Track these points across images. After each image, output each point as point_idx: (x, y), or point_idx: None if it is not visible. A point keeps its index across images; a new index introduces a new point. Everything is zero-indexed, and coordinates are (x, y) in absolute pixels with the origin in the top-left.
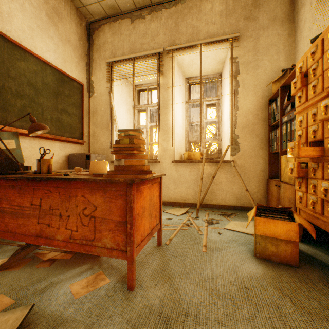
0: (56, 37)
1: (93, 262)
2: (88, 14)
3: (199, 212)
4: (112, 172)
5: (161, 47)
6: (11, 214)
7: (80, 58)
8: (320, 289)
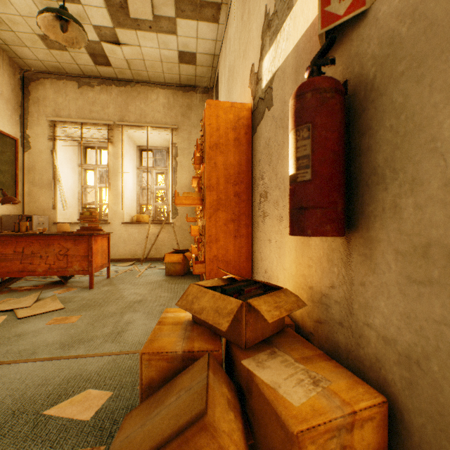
0: None
1: (62, 286)
2: (23, 64)
3: (145, 263)
4: (80, 230)
5: (111, 119)
6: None
7: (13, 111)
8: (185, 279)
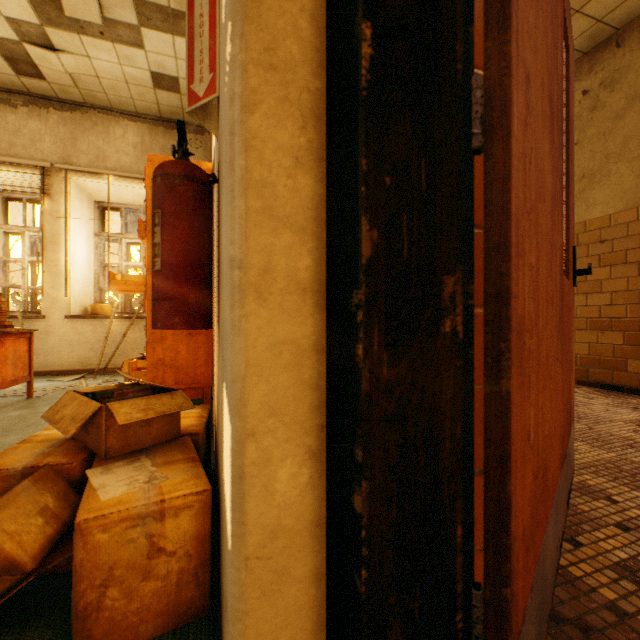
0: None
1: None
2: None
3: (102, 376)
4: None
5: (48, 158)
6: None
7: None
8: None
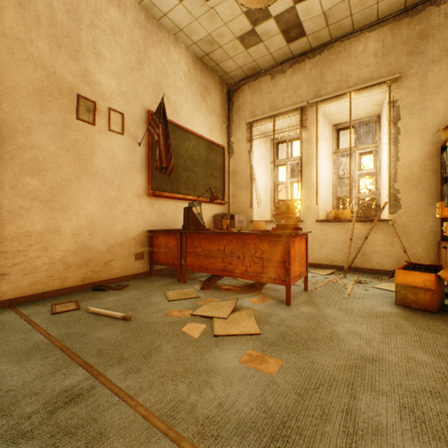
0: (206, 111)
1: (257, 293)
2: (228, 79)
3: (347, 274)
4: (275, 229)
5: (303, 100)
6: (203, 256)
7: (222, 123)
8: (446, 323)
